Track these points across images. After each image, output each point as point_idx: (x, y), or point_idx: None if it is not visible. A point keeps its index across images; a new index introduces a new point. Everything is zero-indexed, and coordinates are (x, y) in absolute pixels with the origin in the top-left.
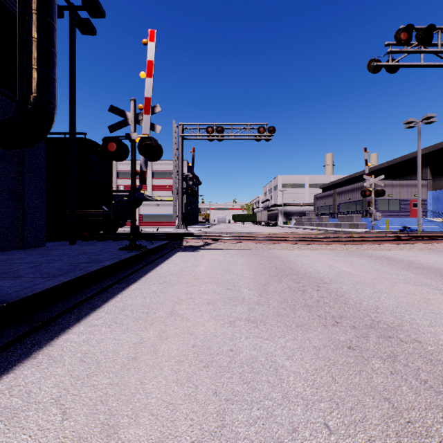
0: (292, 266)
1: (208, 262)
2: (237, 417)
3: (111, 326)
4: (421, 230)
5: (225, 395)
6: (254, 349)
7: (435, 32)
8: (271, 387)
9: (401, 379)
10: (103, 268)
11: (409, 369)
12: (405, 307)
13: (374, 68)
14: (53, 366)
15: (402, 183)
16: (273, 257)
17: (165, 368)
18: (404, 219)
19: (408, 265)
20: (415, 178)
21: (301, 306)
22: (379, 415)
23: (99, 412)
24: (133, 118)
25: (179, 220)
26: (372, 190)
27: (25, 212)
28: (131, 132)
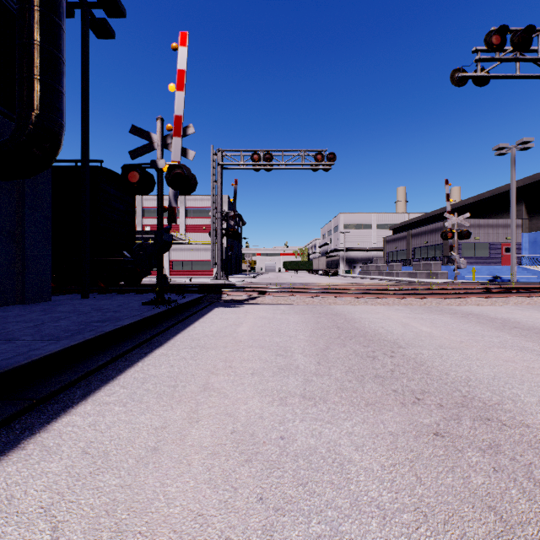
0: (358, 325)
1: (253, 321)
2: (289, 534)
3: (127, 404)
4: (515, 280)
5: (273, 502)
6: (312, 436)
7: (535, 35)
8: (336, 490)
9: (509, 479)
10: (121, 328)
11: (517, 464)
12: (505, 379)
13: (459, 80)
14: (47, 460)
15: (491, 223)
16: (333, 314)
17: (194, 463)
18: (494, 266)
19: (503, 324)
20: (507, 217)
21: (371, 378)
22: (483, 532)
23: (102, 528)
24: (160, 141)
25: (218, 268)
26: (454, 231)
27: (25, 258)
28: (158, 159)
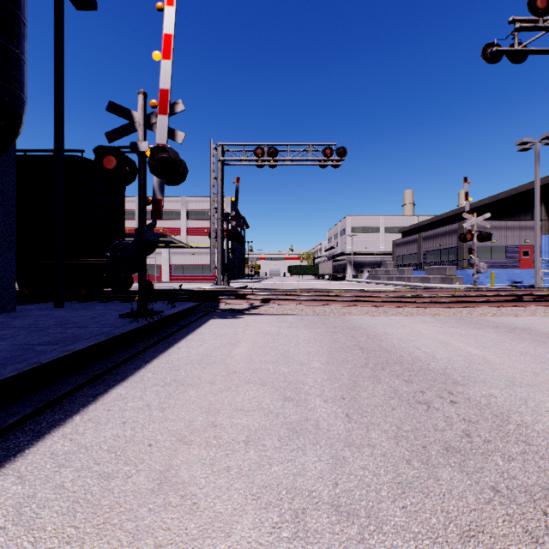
0: (386, 344)
1: (254, 338)
2: None
3: None
4: (540, 286)
5: None
6: None
7: None
8: None
9: None
10: (70, 355)
11: None
12: None
13: (492, 57)
14: None
15: (509, 225)
16: (351, 327)
17: None
18: (513, 271)
19: None
20: (525, 219)
21: (441, 454)
22: None
23: None
24: (143, 120)
25: (218, 273)
26: (474, 232)
27: None
28: (140, 141)
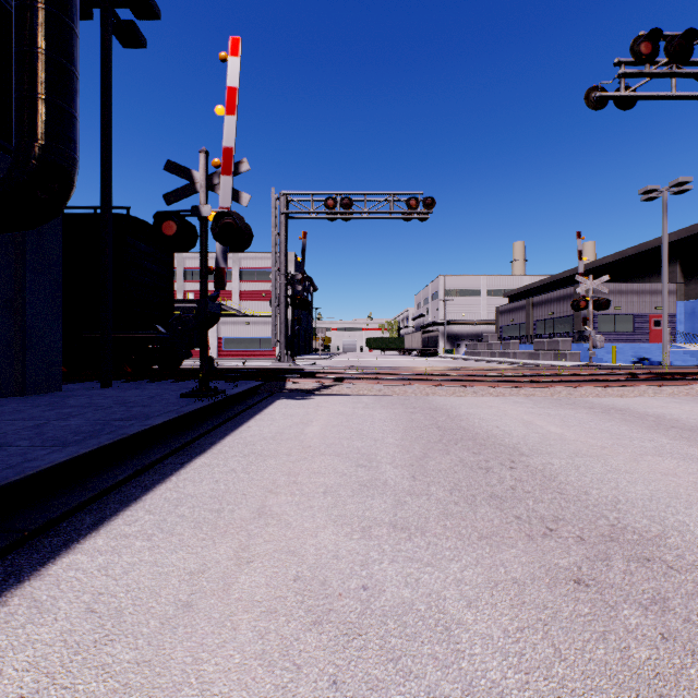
0: (465, 424)
1: (327, 418)
2: None
3: (153, 537)
4: (668, 363)
5: (352, 689)
6: (406, 584)
7: (696, 42)
8: (440, 669)
9: (684, 652)
10: (150, 429)
11: (694, 628)
12: (666, 500)
13: (596, 102)
14: (35, 622)
15: (636, 289)
16: (432, 408)
17: (241, 627)
18: (640, 345)
19: (657, 422)
20: (657, 281)
21: (485, 499)
22: None
23: None
24: (205, 182)
25: (281, 347)
26: (589, 299)
27: (27, 334)
28: (201, 204)
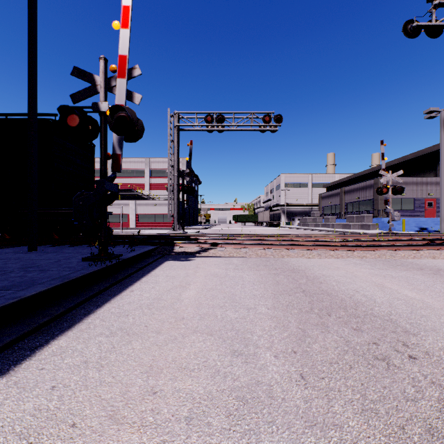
0: (326, 287)
1: (203, 280)
2: None
3: None
4: None
5: None
6: None
7: None
8: None
9: None
10: (17, 302)
11: None
12: None
13: (412, 32)
14: None
15: (416, 181)
16: (291, 269)
17: None
18: (419, 219)
19: None
20: (429, 176)
21: (426, 441)
22: None
23: None
24: (103, 83)
25: (175, 220)
26: (389, 186)
27: None
28: (100, 101)
